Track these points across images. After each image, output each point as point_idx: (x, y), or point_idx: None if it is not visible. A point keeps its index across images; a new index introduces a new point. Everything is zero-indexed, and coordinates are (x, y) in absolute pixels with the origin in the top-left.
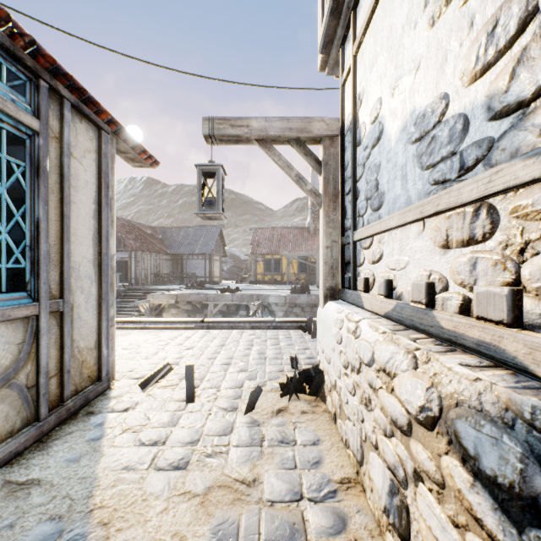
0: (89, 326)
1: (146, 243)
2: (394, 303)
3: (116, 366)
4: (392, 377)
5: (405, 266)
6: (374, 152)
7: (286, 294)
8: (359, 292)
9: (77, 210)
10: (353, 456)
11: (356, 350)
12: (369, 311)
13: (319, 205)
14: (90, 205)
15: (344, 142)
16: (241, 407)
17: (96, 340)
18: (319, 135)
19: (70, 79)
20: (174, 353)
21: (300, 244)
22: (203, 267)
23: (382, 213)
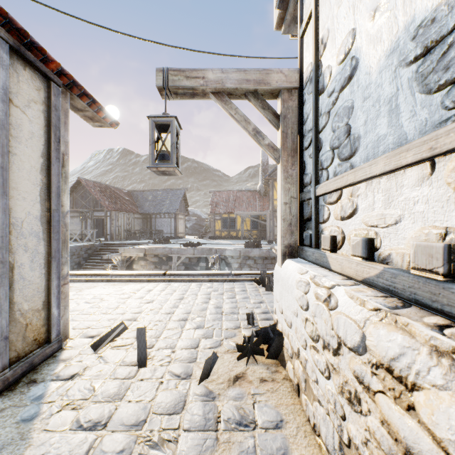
0: (35, 286)
1: (120, 204)
2: (380, 267)
3: (74, 322)
4: (410, 388)
5: (395, 222)
6: (344, 94)
7: (241, 248)
8: (324, 251)
9: (19, 163)
10: (327, 451)
11: (331, 325)
12: (339, 273)
13: (277, 160)
14: (36, 159)
15: (303, 95)
16: (195, 374)
17: (45, 300)
18: (277, 87)
19: (5, 15)
20: (134, 307)
21: (252, 205)
22: (169, 224)
23: (356, 161)
